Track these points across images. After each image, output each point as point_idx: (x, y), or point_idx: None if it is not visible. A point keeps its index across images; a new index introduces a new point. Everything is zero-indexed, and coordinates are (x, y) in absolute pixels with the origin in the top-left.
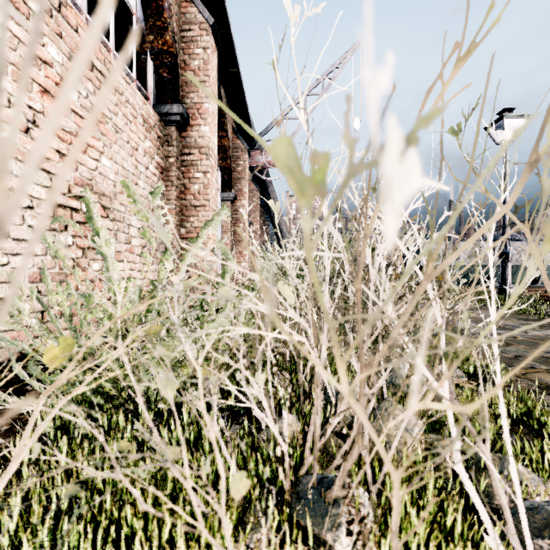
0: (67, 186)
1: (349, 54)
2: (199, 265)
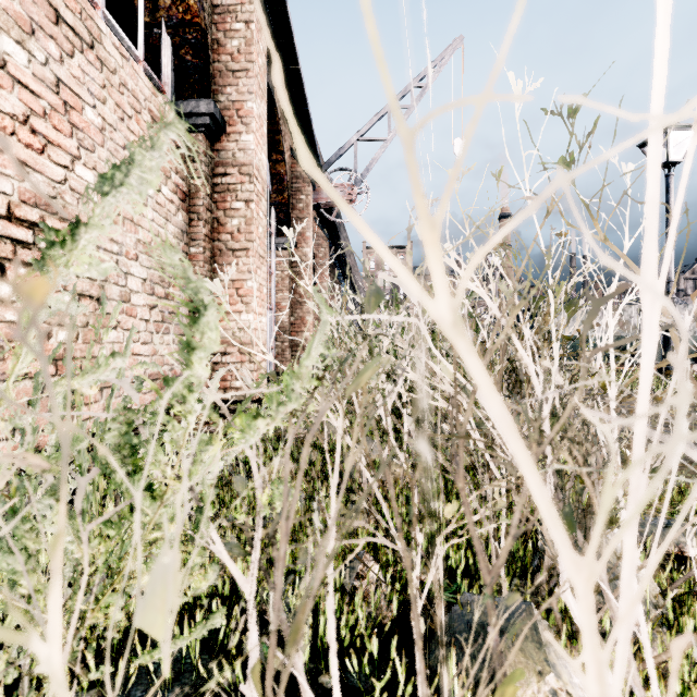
0: (5, 204)
1: (447, 54)
2: (239, 334)
